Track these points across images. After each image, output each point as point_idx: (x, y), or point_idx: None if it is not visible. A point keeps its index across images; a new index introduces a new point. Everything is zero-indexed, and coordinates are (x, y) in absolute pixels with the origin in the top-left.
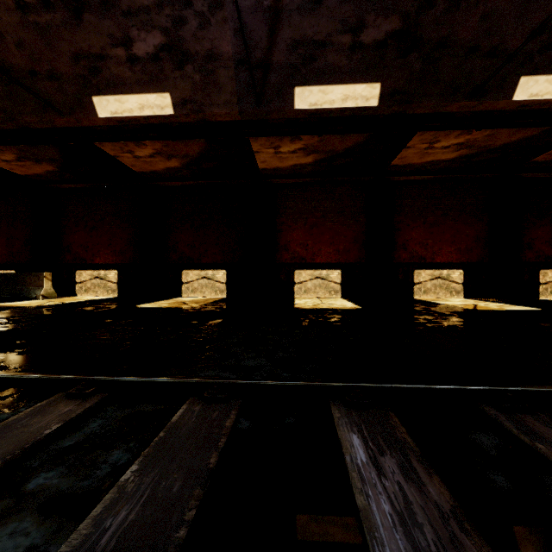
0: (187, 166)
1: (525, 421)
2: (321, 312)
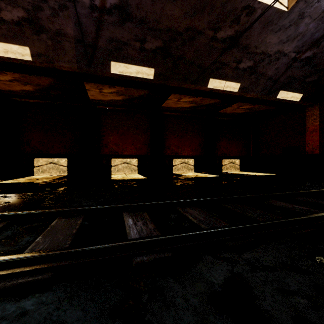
0: (39, 90)
1: (186, 209)
2: (125, 181)
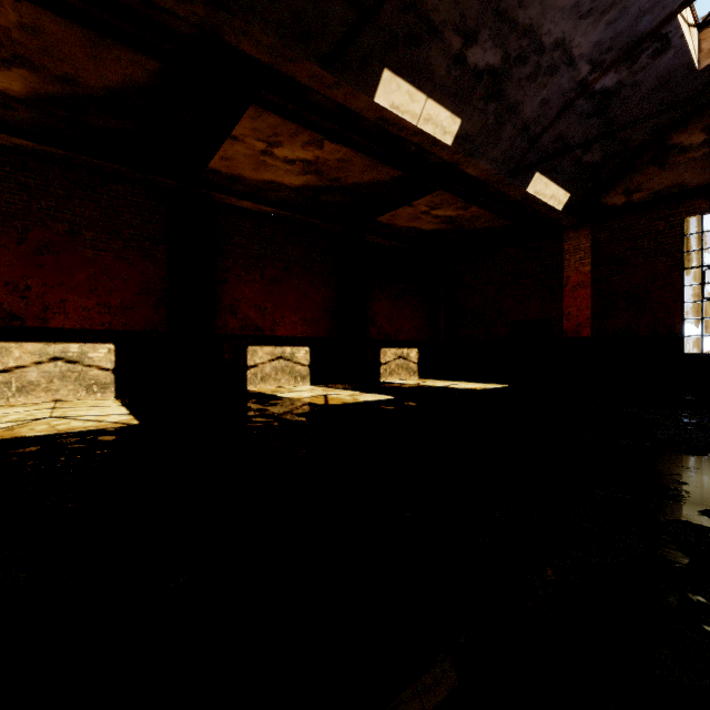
0: None
1: None
2: None
